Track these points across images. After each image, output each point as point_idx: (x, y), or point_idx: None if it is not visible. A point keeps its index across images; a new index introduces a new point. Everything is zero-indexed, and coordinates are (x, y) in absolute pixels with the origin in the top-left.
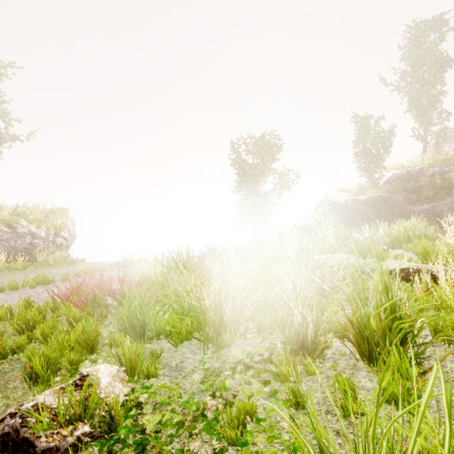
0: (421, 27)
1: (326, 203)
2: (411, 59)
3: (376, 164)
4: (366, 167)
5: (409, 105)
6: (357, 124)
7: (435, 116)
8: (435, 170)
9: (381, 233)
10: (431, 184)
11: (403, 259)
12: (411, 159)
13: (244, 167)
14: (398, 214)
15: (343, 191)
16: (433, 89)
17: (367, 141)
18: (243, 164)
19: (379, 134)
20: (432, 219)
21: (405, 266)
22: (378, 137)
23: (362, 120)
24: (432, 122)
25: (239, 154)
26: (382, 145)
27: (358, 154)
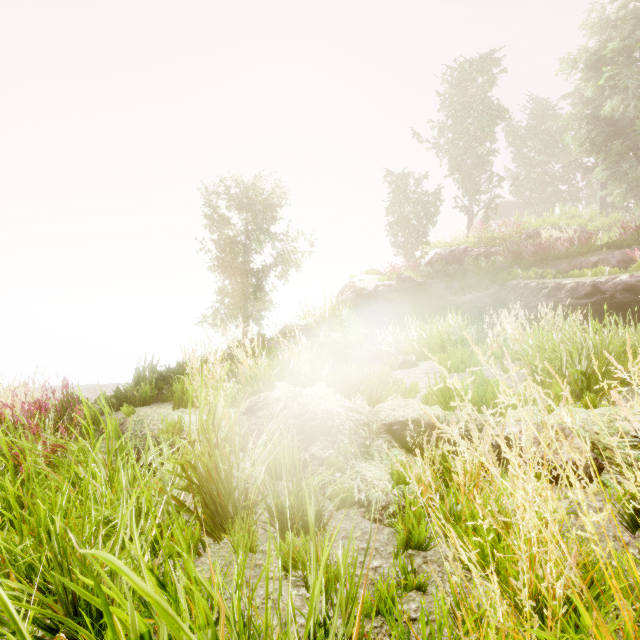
0: (466, 67)
1: (351, 289)
2: (456, 106)
3: (416, 239)
4: (404, 242)
5: (453, 165)
6: (393, 183)
7: (481, 183)
8: (480, 251)
9: (413, 335)
10: (476, 268)
11: (419, 393)
12: (455, 235)
13: (225, 228)
14: (438, 307)
15: (374, 273)
16: (479, 149)
17: (406, 207)
18: (224, 223)
19: (419, 199)
20: (474, 315)
21: (412, 415)
22: (419, 203)
23: (400, 178)
24: (478, 190)
25: (217, 206)
26: (424, 214)
27: (395, 224)
